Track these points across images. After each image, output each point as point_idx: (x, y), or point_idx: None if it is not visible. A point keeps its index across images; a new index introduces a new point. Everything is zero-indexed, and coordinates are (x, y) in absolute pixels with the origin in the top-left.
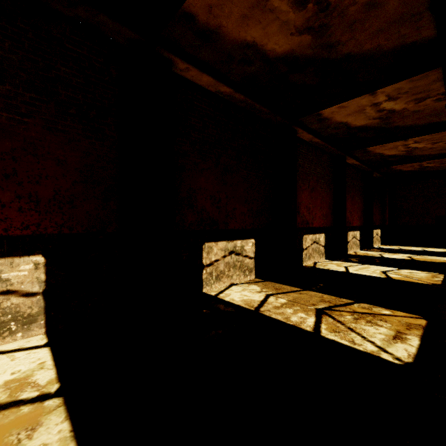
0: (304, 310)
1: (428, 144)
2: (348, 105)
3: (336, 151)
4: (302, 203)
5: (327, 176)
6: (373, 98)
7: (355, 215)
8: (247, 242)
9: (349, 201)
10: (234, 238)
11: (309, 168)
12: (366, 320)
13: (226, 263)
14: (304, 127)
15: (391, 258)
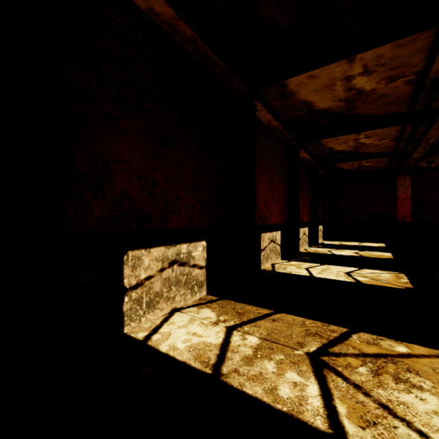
0: (292, 361)
1: (375, 140)
2: (319, 75)
3: (291, 141)
4: (260, 195)
5: (282, 167)
6: (349, 68)
7: (305, 211)
8: (196, 245)
9: (300, 196)
10: (177, 241)
11: (266, 156)
12: (390, 374)
13: (164, 279)
14: (264, 103)
15: (342, 255)
